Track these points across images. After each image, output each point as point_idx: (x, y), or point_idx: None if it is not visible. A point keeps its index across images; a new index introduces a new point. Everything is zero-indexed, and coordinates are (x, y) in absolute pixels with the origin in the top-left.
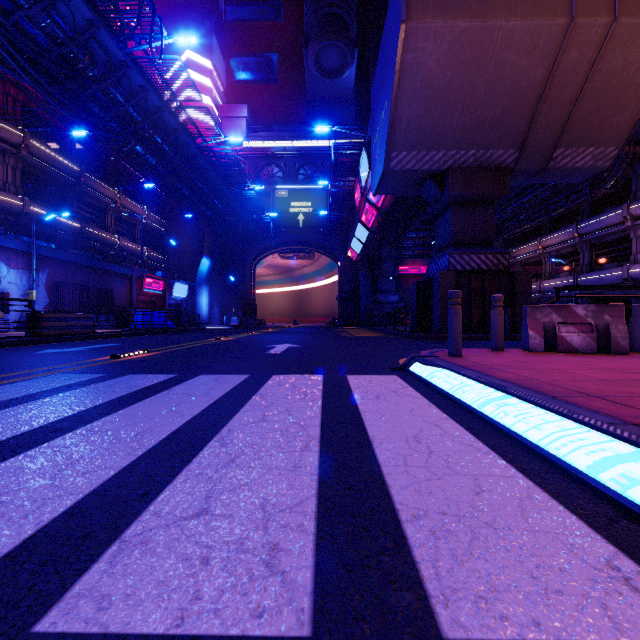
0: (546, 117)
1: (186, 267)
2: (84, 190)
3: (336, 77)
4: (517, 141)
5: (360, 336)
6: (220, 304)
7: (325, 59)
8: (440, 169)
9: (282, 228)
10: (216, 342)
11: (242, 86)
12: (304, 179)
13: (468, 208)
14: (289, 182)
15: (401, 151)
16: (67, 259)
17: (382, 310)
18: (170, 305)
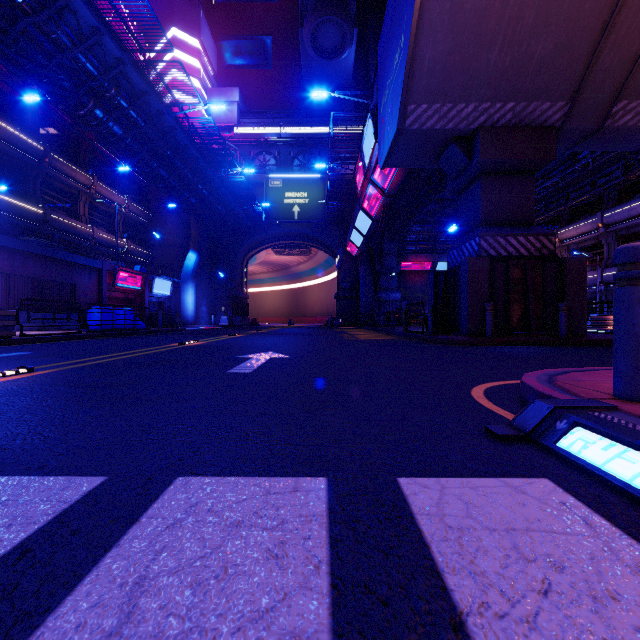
0: (610, 56)
1: (172, 262)
2: (50, 172)
3: (334, 58)
4: (569, 90)
5: (367, 339)
6: (209, 302)
7: (322, 37)
8: (468, 129)
9: (276, 220)
10: (173, 349)
11: (234, 71)
12: (300, 169)
13: (502, 179)
14: (284, 172)
15: (420, 103)
16: (13, 246)
17: (384, 309)
18: (151, 303)
